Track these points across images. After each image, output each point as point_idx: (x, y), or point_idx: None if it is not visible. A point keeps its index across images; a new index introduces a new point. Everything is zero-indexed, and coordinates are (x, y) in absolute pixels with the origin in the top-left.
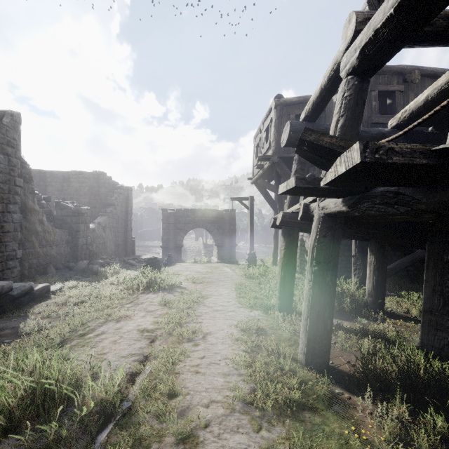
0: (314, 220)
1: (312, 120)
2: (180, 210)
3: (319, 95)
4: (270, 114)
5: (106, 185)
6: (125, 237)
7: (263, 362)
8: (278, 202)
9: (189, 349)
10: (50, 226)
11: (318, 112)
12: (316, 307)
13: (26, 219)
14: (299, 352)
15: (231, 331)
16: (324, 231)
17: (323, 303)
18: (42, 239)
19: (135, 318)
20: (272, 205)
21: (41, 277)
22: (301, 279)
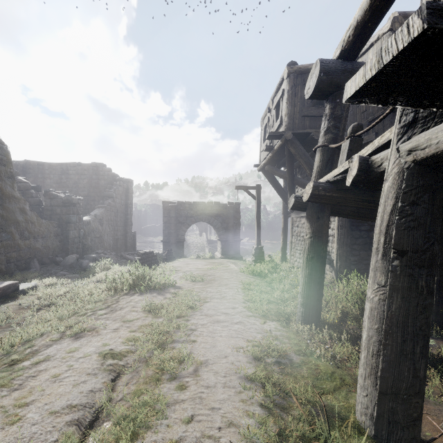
0: (388, 177)
1: (351, 56)
2: (182, 202)
3: (369, 7)
4: (281, 86)
5: (105, 177)
6: (125, 231)
7: (299, 435)
8: (289, 190)
9: (168, 398)
10: (34, 216)
11: (362, 41)
12: (398, 335)
13: (3, 207)
14: (360, 411)
15: (238, 360)
16: (414, 194)
17: (412, 328)
18: (24, 230)
19: (102, 333)
20: (281, 195)
21: (20, 273)
22: None
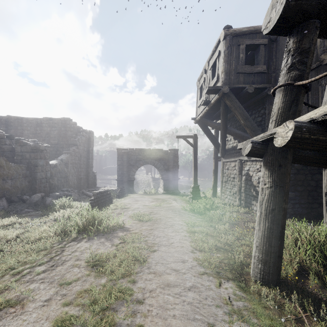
0: None
1: None
2: (132, 149)
3: None
4: (217, 49)
5: (71, 129)
6: (87, 172)
7: None
8: (221, 138)
9: None
10: (3, 160)
11: None
12: None
13: None
14: None
15: None
16: None
17: None
18: None
19: (27, 310)
20: (214, 143)
21: None
22: (250, 214)
